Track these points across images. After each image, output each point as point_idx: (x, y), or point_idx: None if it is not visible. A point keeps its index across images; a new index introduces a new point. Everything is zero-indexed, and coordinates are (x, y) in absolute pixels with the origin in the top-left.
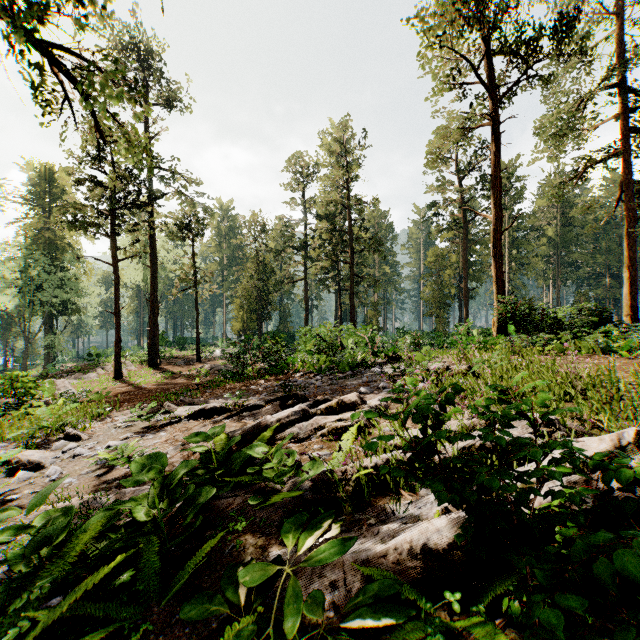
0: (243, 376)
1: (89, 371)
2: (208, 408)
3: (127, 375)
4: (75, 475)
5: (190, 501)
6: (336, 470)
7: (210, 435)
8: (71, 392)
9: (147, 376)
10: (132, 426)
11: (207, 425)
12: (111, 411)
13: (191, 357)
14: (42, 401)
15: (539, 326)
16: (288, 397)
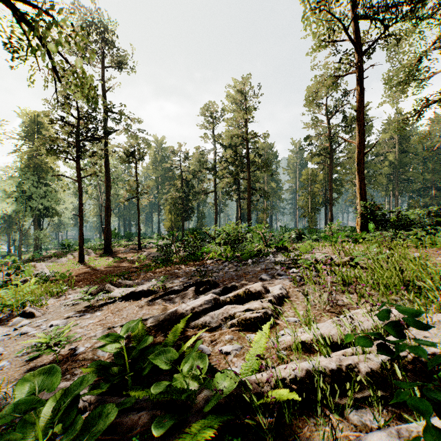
0: (169, 262)
1: (62, 256)
2: (137, 291)
3: (88, 260)
4: (12, 357)
5: (87, 425)
6: (251, 381)
7: (121, 335)
8: (44, 273)
9: (102, 260)
10: (78, 304)
11: (135, 306)
12: (68, 289)
13: (135, 246)
14: (23, 279)
15: (395, 225)
16: (202, 283)
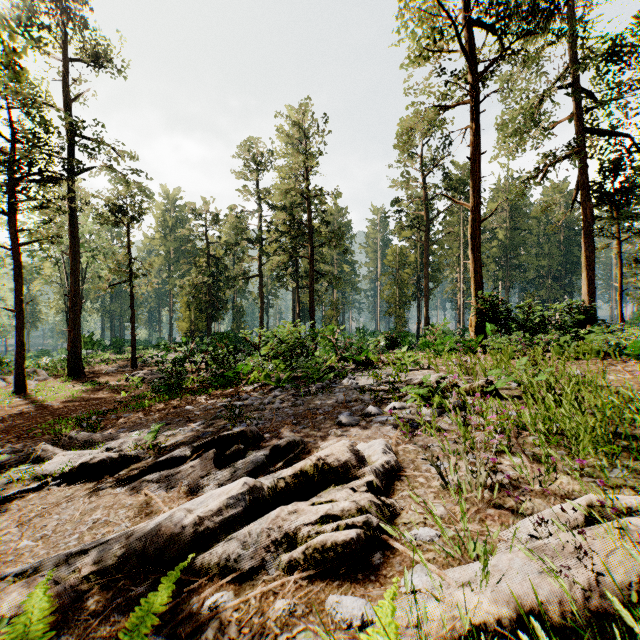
0: (180, 390)
1: None
2: (97, 460)
3: (34, 388)
4: None
5: None
6: None
7: None
8: None
9: (61, 388)
10: None
11: (82, 500)
12: None
13: (126, 362)
14: None
15: (523, 325)
16: (231, 437)
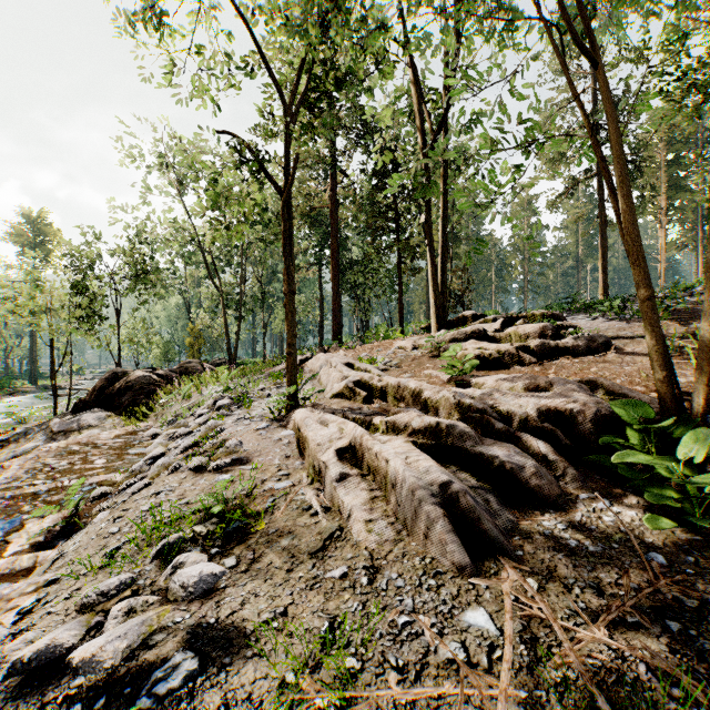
0: None
1: None
2: None
3: None
4: None
5: None
6: None
7: None
8: None
9: None
10: None
11: None
12: None
13: None
14: None
15: None
16: None
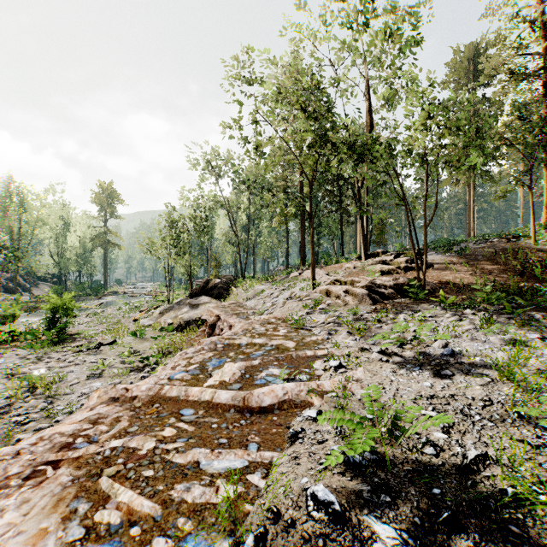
0: None
1: None
2: None
3: None
4: None
5: None
6: None
7: None
8: None
9: None
10: None
11: None
12: None
13: None
14: None
15: None
16: None
